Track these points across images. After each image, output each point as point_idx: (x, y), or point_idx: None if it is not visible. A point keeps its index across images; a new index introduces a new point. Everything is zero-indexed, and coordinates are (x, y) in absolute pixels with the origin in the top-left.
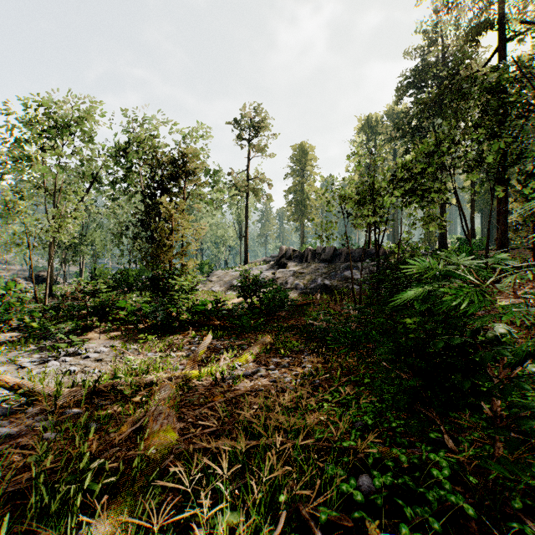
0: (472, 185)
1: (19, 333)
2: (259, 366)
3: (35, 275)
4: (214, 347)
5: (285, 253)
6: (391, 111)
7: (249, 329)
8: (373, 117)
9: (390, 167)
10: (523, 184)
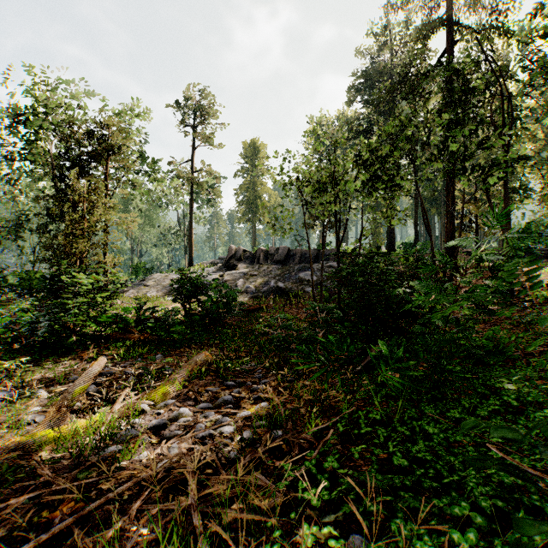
0: (416, 192)
1: None
2: (182, 406)
3: None
4: (121, 373)
5: (235, 254)
6: (342, 117)
7: (182, 343)
8: (324, 120)
9: (355, 147)
10: (487, 174)
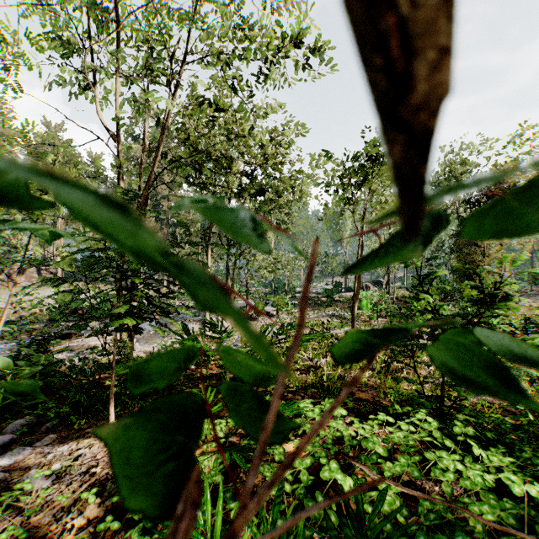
0: None
1: (383, 319)
2: None
3: (375, 281)
4: None
5: None
6: None
7: None
8: None
9: None
10: None
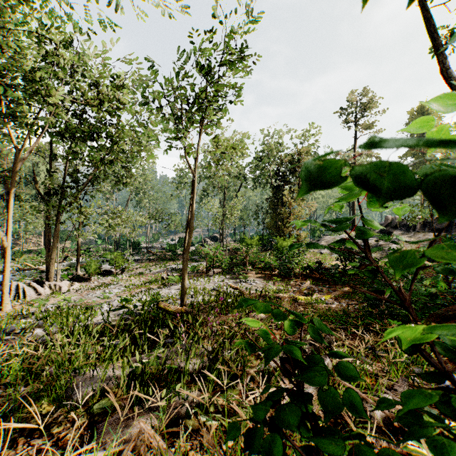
0: None
1: (218, 269)
2: (334, 301)
3: (212, 236)
4: (313, 289)
5: (390, 222)
6: None
7: (339, 283)
8: None
9: None
10: None
